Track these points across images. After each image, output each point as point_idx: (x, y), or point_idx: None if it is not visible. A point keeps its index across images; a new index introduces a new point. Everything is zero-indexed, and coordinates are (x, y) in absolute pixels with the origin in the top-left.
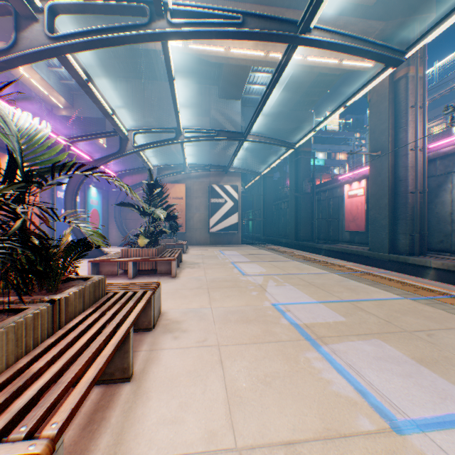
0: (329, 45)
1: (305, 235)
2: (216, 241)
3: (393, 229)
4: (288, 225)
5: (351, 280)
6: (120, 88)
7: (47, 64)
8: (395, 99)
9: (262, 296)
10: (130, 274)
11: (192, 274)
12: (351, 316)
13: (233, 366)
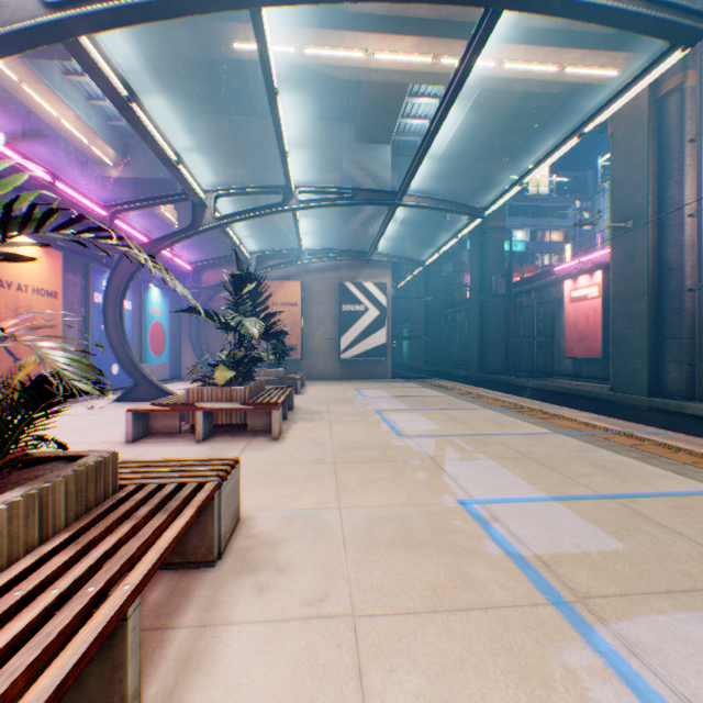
0: (563, 5)
1: (496, 364)
2: (351, 373)
3: (656, 355)
4: (466, 348)
5: (601, 449)
6: (198, 130)
7: (85, 95)
8: (660, 130)
9: (438, 481)
10: (199, 432)
11: (308, 432)
12: (633, 538)
13: (389, 692)
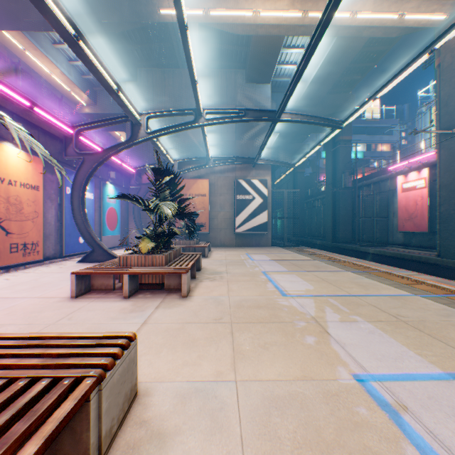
0: None
1: (344, 236)
2: (242, 242)
3: None
4: (322, 225)
5: None
6: (140, 79)
7: (67, 58)
8: None
9: (327, 348)
10: (125, 290)
11: (210, 290)
12: None
13: None
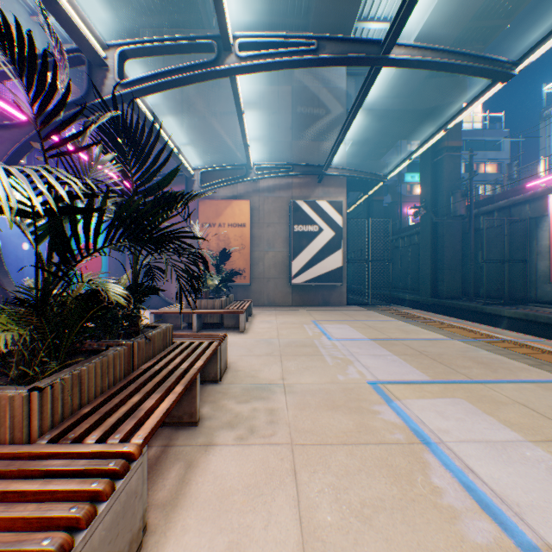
0: None
1: (451, 289)
2: (302, 299)
3: None
4: (409, 273)
5: None
6: None
7: (27, 10)
8: None
9: None
10: None
11: None
12: None
13: None
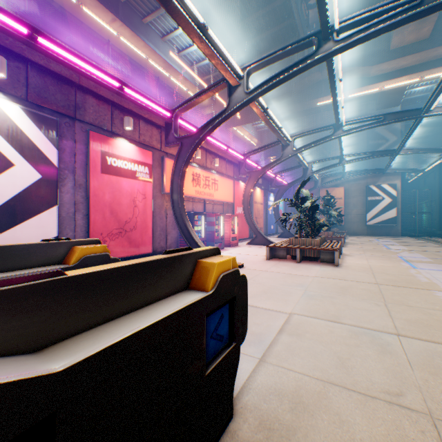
0: None
1: None
2: (372, 232)
3: None
4: None
5: None
6: (293, 126)
7: (251, 124)
8: None
9: (393, 254)
10: None
11: (352, 246)
12: (439, 261)
13: (370, 260)
